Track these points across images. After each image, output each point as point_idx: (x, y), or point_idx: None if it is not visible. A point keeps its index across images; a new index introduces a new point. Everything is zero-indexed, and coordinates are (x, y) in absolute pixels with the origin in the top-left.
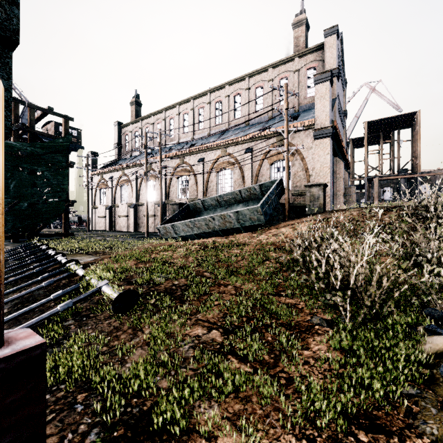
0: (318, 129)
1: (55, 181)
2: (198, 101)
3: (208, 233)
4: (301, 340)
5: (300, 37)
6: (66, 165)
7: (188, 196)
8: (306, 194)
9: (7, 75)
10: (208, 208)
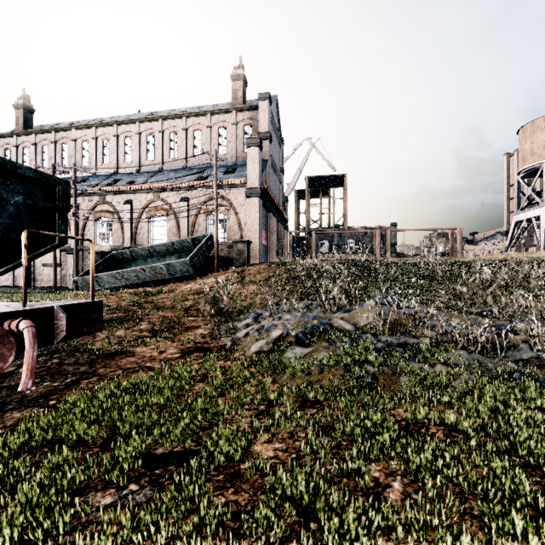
0: (250, 188)
1: None
2: (123, 128)
3: (138, 284)
4: (191, 331)
5: (238, 91)
6: None
7: (111, 242)
8: (234, 249)
9: (67, 223)
10: (137, 258)
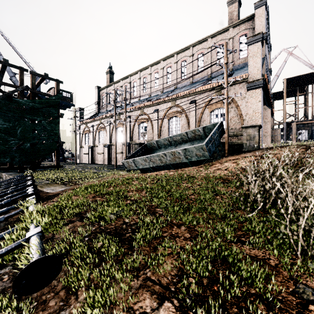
0: (251, 81)
1: (49, 128)
2: (154, 68)
3: (161, 166)
4: None
5: (233, 12)
6: (57, 116)
7: (146, 138)
8: (243, 134)
9: None
10: (161, 146)
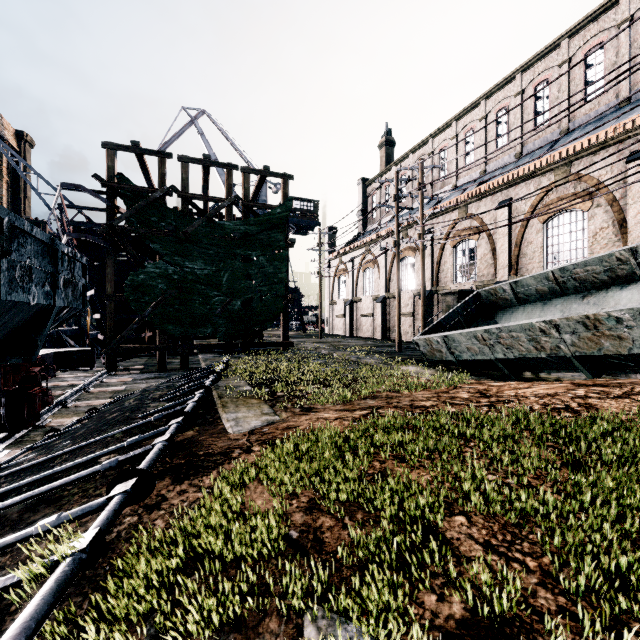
0: None
1: (271, 269)
2: (494, 99)
3: (533, 360)
4: None
5: None
6: (284, 245)
7: (475, 277)
8: None
9: None
10: (526, 298)
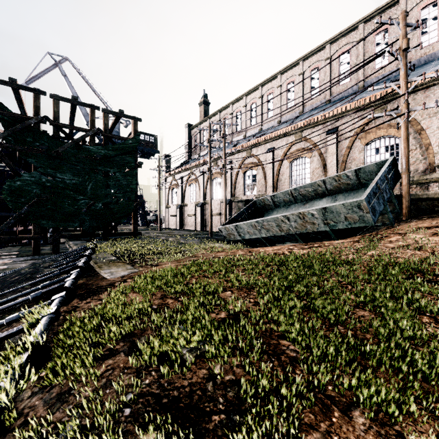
0: None
1: (125, 182)
2: (266, 87)
3: (279, 237)
4: None
5: None
6: (134, 166)
7: (255, 192)
8: None
9: None
10: (279, 204)
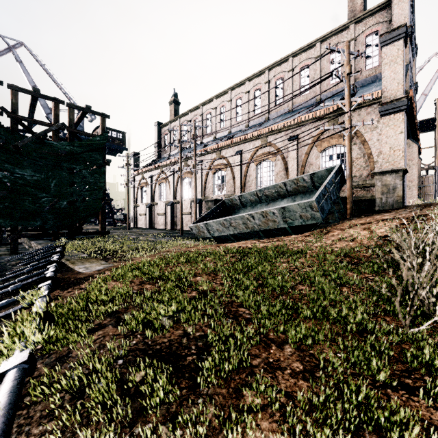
0: (387, 102)
1: (92, 179)
2: (235, 92)
3: (245, 234)
4: None
5: None
6: (102, 163)
7: (225, 192)
8: (376, 184)
9: None
10: (245, 204)
